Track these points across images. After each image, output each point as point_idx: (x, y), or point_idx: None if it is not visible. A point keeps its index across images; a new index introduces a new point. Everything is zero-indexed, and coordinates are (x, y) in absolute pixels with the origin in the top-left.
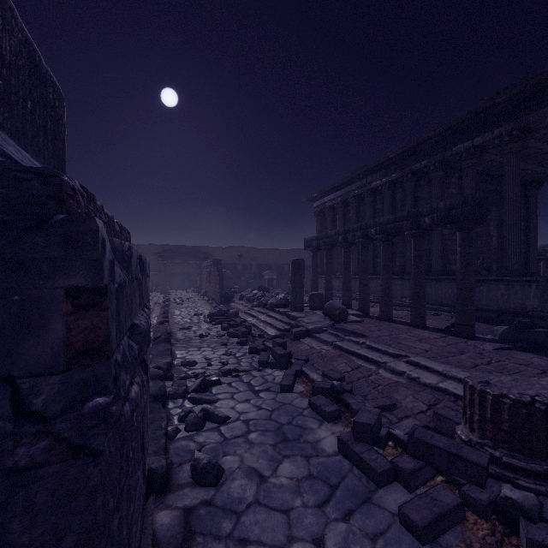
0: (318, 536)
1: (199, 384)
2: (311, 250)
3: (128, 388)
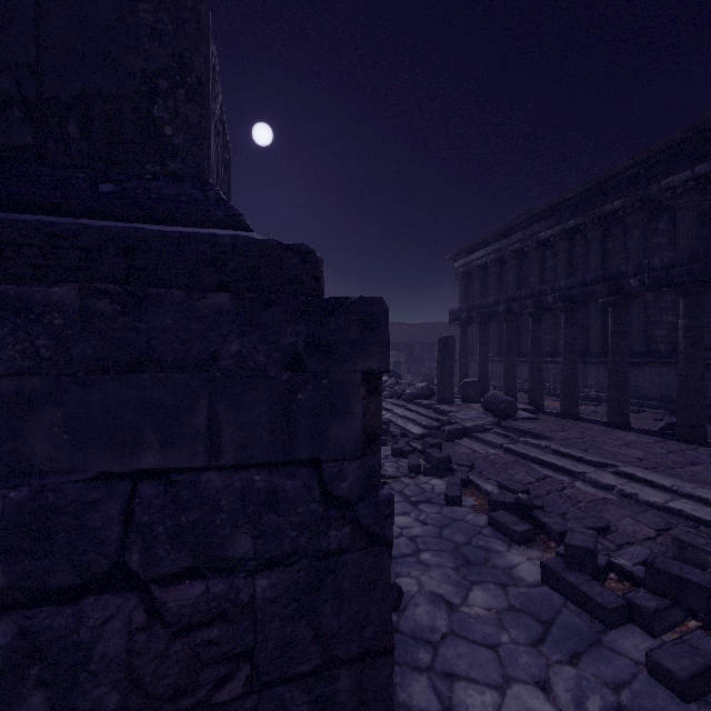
0: (541, 679)
1: None
2: (459, 324)
3: None
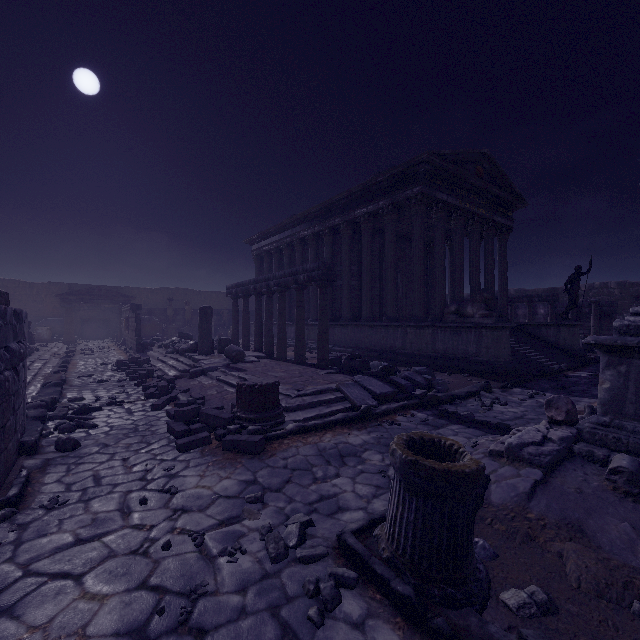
0: (126, 458)
1: (79, 408)
2: (231, 297)
3: (4, 372)
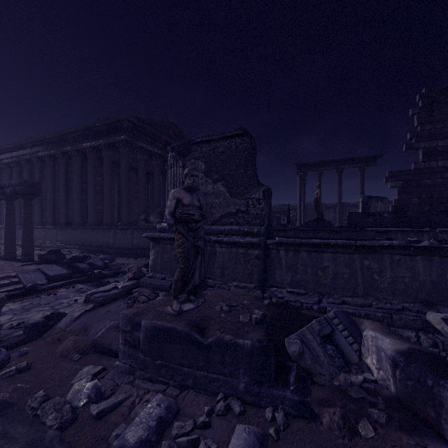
0: None
1: None
2: None
3: None
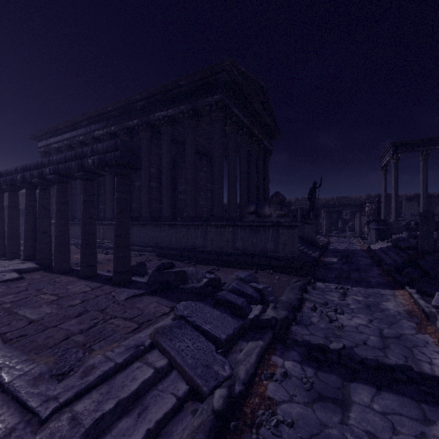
0: None
1: None
2: None
3: None
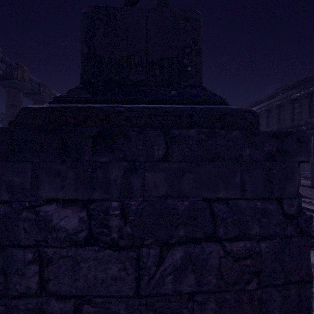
0: None
1: None
2: None
3: None
